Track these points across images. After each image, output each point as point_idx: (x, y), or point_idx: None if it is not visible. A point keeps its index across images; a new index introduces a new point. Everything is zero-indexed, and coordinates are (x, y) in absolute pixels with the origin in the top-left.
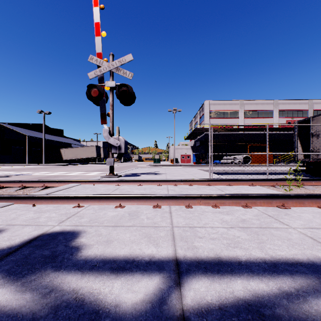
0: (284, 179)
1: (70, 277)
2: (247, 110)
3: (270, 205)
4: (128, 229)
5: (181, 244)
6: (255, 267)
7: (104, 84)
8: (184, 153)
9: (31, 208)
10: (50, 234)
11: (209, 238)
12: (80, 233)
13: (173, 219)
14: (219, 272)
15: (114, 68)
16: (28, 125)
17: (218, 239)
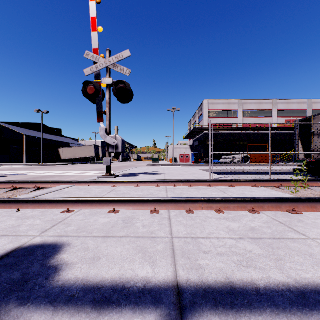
0: (289, 180)
1: (38, 316)
2: (246, 110)
3: (279, 209)
4: (120, 241)
5: (182, 262)
6: (278, 297)
7: (100, 80)
8: (183, 152)
9: (15, 214)
10: (27, 249)
11: (216, 254)
12: (63, 247)
13: (172, 227)
14: (233, 306)
15: (111, 65)
16: (26, 124)
17: (227, 255)
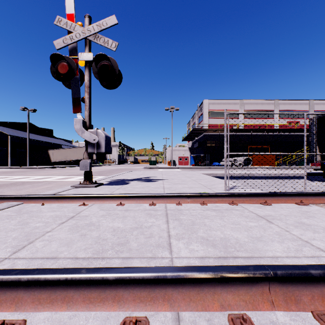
0: None
1: None
2: (247, 110)
3: None
4: None
5: None
6: None
7: (76, 56)
8: (182, 154)
9: None
10: None
11: None
12: None
13: None
14: None
15: (91, 35)
16: (12, 123)
17: None
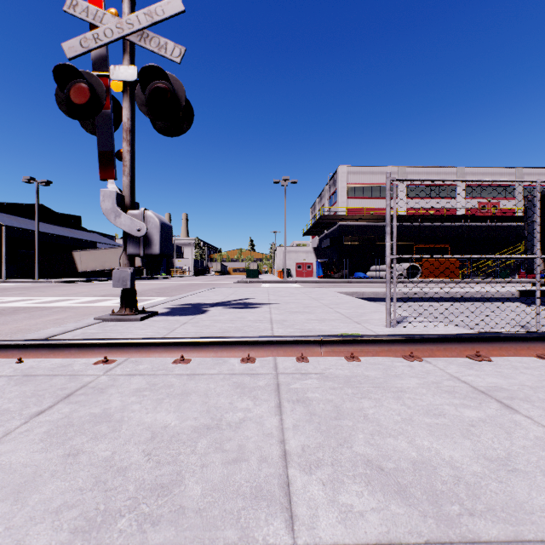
0: None
1: None
2: (412, 184)
3: None
4: None
5: None
6: None
7: (106, 72)
8: (302, 259)
9: None
10: None
11: None
12: None
13: None
14: None
15: (134, 34)
16: (10, 206)
17: None
